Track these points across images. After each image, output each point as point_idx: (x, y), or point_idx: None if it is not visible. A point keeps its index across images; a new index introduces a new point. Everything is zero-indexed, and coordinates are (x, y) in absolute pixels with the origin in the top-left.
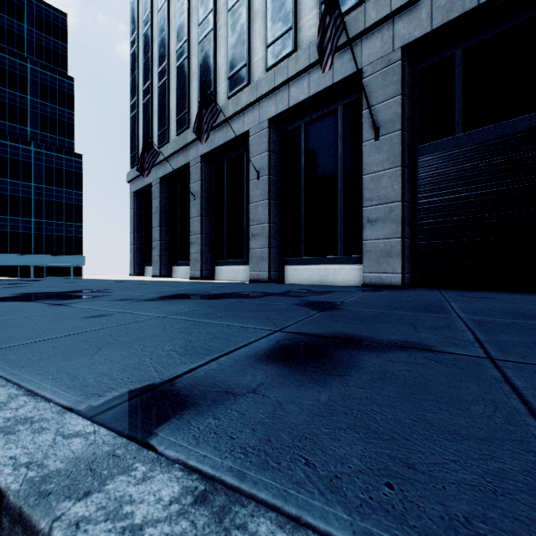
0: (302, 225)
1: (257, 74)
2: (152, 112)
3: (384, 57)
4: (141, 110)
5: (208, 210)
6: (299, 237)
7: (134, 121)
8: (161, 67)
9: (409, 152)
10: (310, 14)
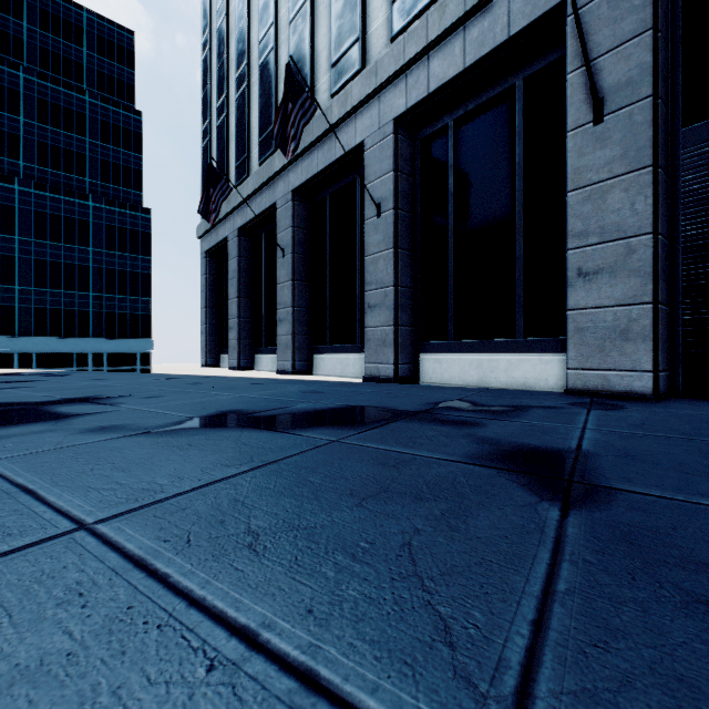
0: (450, 288)
1: (376, 50)
2: (227, 137)
3: None
4: (214, 136)
5: (304, 271)
6: (444, 308)
7: (206, 153)
8: (239, 70)
9: (665, 141)
10: None
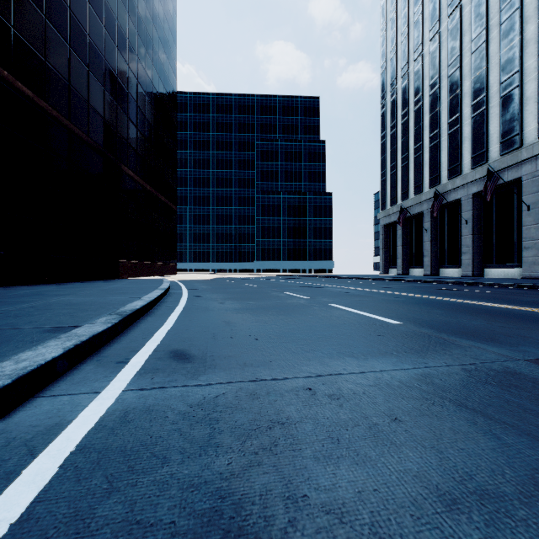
0: (494, 247)
1: (465, 169)
2: (396, 180)
3: (532, 173)
4: (388, 177)
5: (435, 237)
6: (492, 253)
7: (383, 184)
8: (403, 156)
9: None
10: (495, 145)
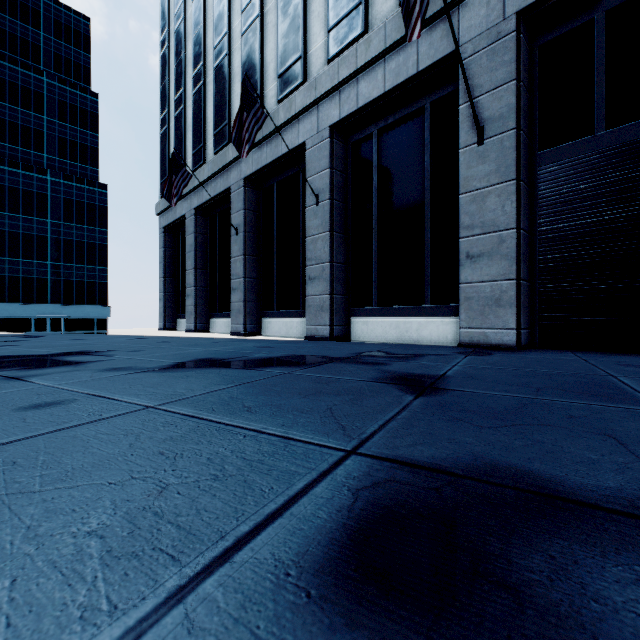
0: (375, 265)
1: (315, 68)
2: (185, 127)
3: (491, 29)
4: (172, 125)
5: (254, 247)
6: (370, 280)
7: (164, 140)
8: (196, 70)
9: (527, 161)
10: None
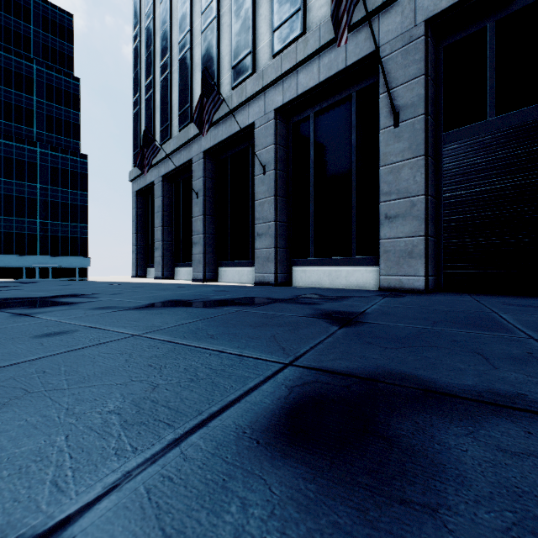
0: (311, 223)
1: (263, 61)
2: (154, 108)
3: (405, 33)
4: (143, 106)
5: (212, 209)
6: (308, 236)
7: (136, 118)
8: (163, 60)
9: (433, 140)
10: None
